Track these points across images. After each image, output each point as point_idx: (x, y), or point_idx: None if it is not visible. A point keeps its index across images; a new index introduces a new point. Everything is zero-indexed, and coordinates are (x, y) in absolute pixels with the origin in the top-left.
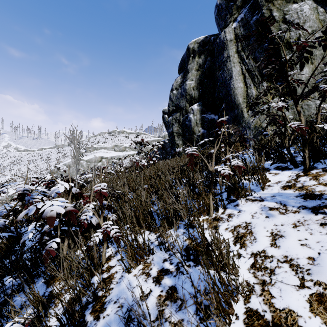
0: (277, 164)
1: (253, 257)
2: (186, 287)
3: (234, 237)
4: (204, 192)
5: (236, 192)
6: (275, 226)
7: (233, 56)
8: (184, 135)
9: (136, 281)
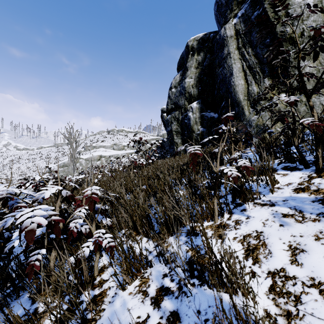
0: (284, 164)
1: (270, 277)
2: (190, 314)
3: (244, 249)
4: (208, 195)
5: (242, 195)
6: (292, 237)
7: (233, 52)
8: (183, 134)
9: (132, 302)
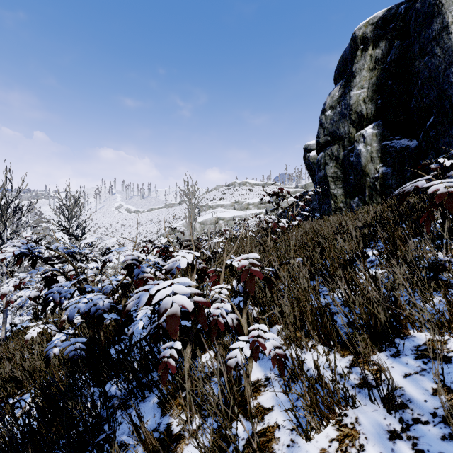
0: None
1: None
2: None
3: None
4: None
5: None
6: None
7: None
8: (347, 180)
9: None
